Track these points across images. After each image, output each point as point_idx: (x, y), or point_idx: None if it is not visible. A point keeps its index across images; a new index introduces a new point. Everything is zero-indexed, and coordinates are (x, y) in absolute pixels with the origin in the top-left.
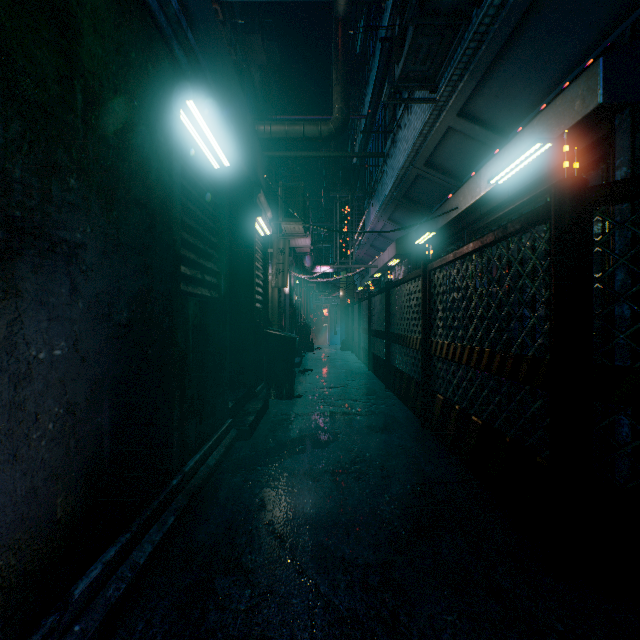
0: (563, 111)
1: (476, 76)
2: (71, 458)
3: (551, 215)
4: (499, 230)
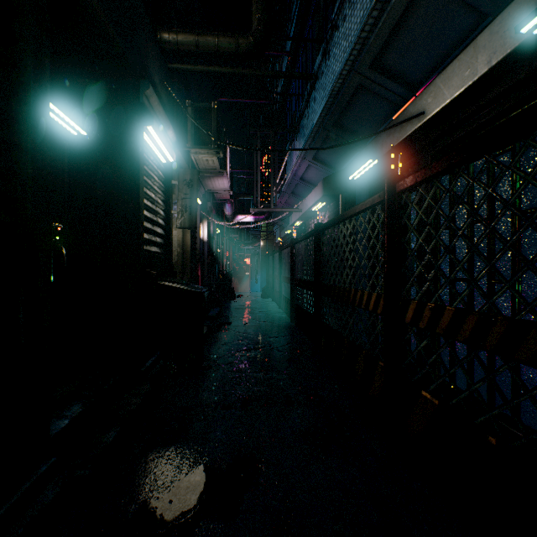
0: None
1: None
2: None
3: None
4: None
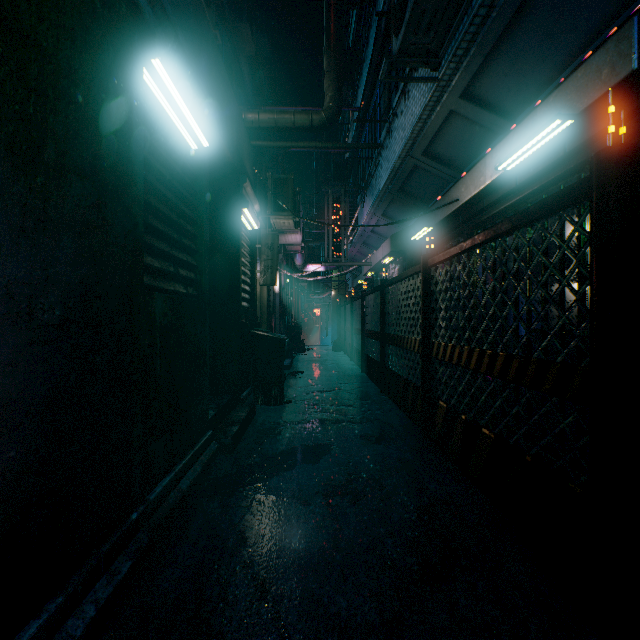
0: (586, 83)
1: (484, 49)
2: None
3: (593, 191)
4: (518, 216)
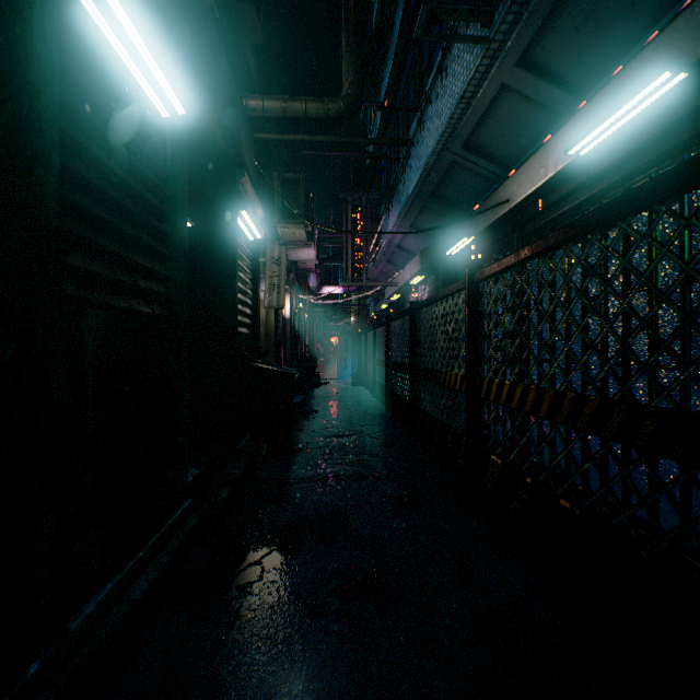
0: None
1: None
2: None
3: None
4: (625, 198)
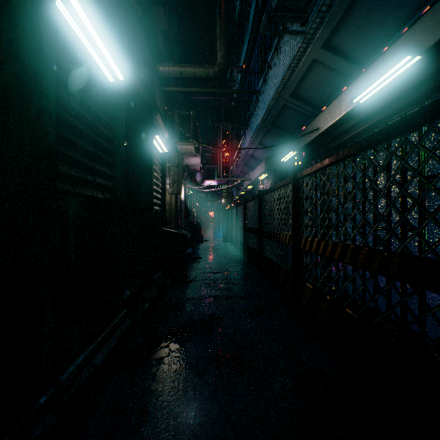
0: (433, 24)
1: (343, 5)
2: None
3: None
4: (381, 131)
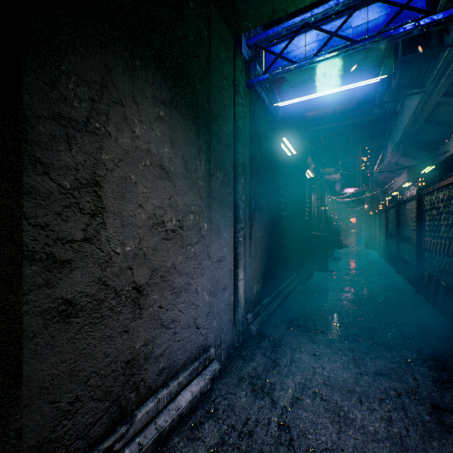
0: None
1: (450, 77)
2: (261, 265)
3: None
4: (451, 178)
